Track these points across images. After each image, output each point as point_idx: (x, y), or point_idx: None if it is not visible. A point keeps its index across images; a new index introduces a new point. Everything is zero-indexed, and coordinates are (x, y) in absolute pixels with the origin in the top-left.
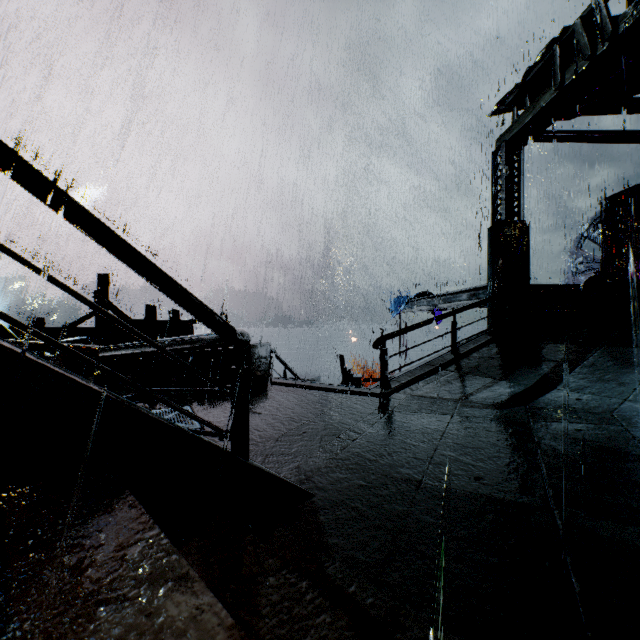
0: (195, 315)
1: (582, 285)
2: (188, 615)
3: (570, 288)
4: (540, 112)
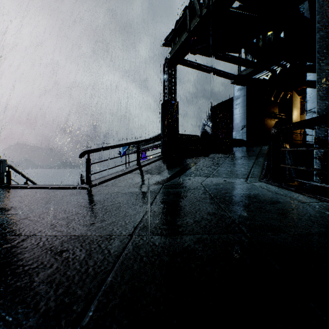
0: None
1: (200, 135)
2: None
3: (196, 137)
4: (182, 44)
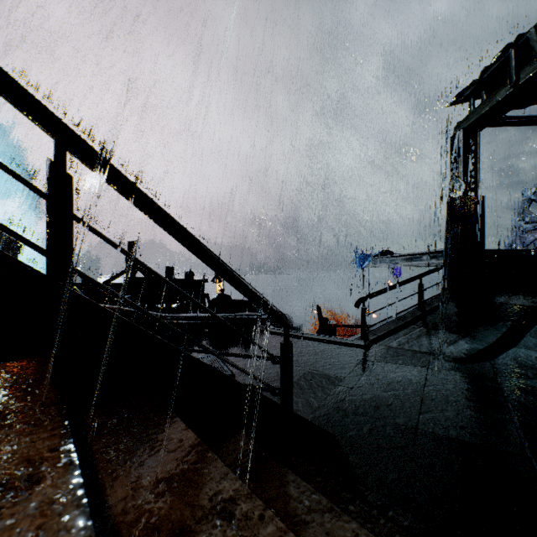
0: (263, 309)
1: (533, 251)
2: (350, 535)
3: (522, 252)
4: (496, 105)
